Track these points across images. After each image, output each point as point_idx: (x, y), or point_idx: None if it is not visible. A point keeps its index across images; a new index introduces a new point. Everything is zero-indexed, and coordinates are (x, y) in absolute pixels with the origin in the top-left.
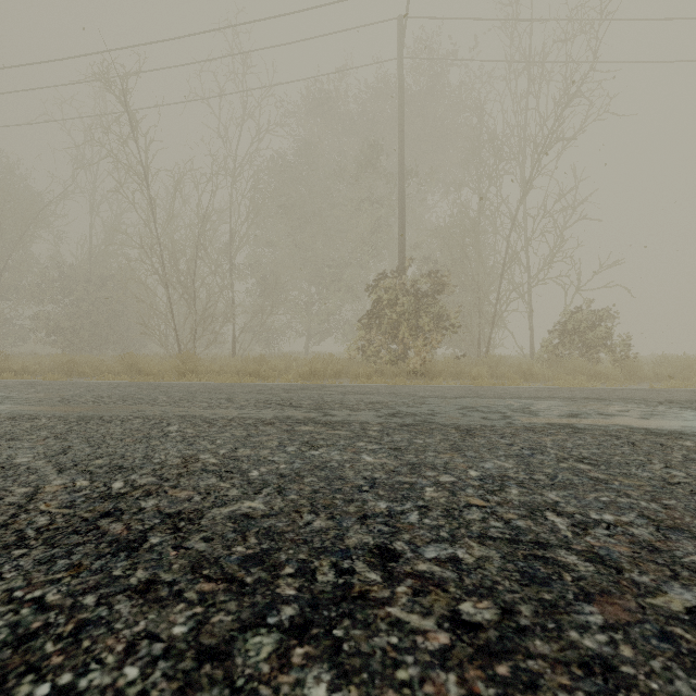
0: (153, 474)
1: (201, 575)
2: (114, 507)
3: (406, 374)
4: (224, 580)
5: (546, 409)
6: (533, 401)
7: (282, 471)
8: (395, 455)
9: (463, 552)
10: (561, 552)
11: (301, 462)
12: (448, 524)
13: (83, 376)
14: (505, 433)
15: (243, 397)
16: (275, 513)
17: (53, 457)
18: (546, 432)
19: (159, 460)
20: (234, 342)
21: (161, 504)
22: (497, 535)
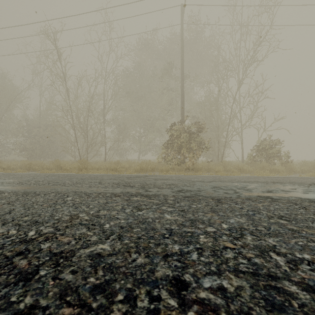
0: (52, 226)
1: (65, 301)
2: (25, 248)
3: (184, 170)
4: (79, 305)
5: (255, 188)
6: (247, 184)
7: (122, 224)
8: (182, 214)
9: (226, 283)
10: (286, 283)
11: (132, 219)
12: (215, 261)
13: (35, 170)
14: (237, 201)
15: (107, 181)
16: (115, 253)
17: (3, 215)
18: (258, 201)
19: (57, 217)
20: (105, 154)
21: (52, 246)
22: (245, 269)
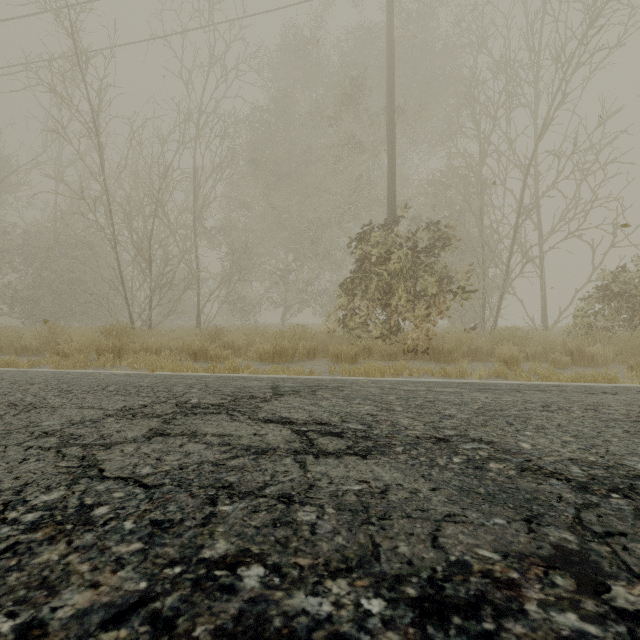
0: None
1: None
2: None
3: (401, 353)
4: None
5: None
6: None
7: None
8: None
9: None
10: None
11: None
12: None
13: None
14: None
15: None
16: None
17: None
18: None
19: None
20: (198, 312)
21: None
22: None
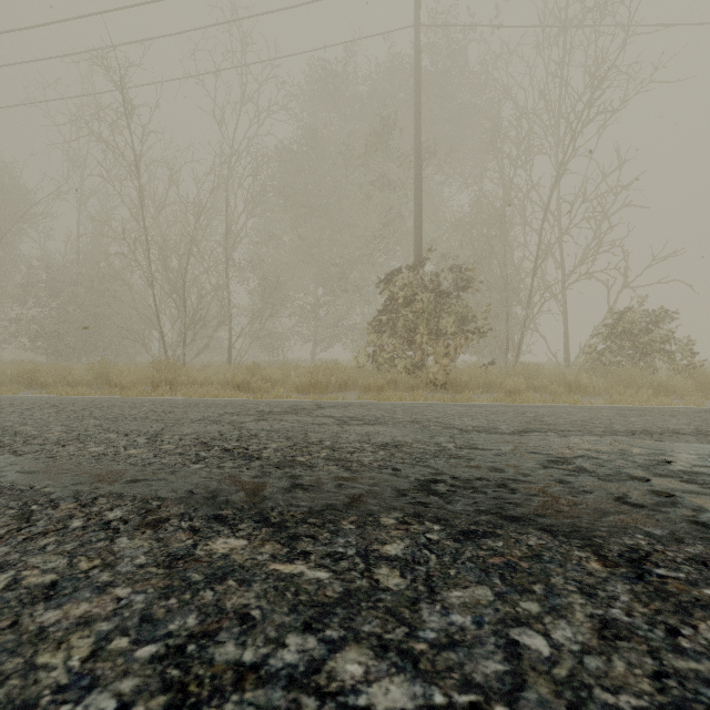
0: None
1: None
2: None
3: (424, 386)
4: None
5: (709, 466)
6: (654, 443)
7: None
8: None
9: None
10: None
11: None
12: None
13: (45, 388)
14: None
15: (181, 431)
16: None
17: None
18: None
19: None
20: (230, 348)
21: None
22: None
